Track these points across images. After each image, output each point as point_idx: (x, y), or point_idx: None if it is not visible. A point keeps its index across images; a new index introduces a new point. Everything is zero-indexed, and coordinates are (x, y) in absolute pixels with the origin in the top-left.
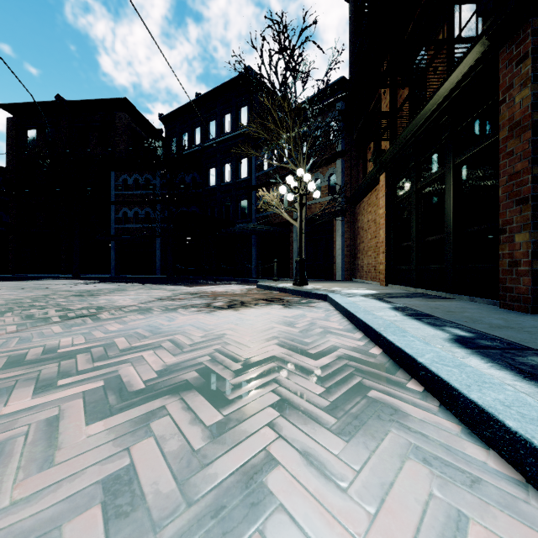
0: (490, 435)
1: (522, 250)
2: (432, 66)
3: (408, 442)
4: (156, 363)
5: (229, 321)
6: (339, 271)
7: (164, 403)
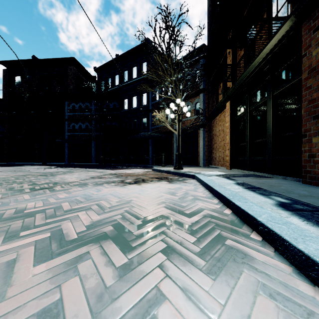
0: (315, 275)
1: (317, 148)
2: (259, 35)
3: (256, 280)
4: (86, 220)
5: (135, 191)
6: (201, 160)
7: (88, 249)
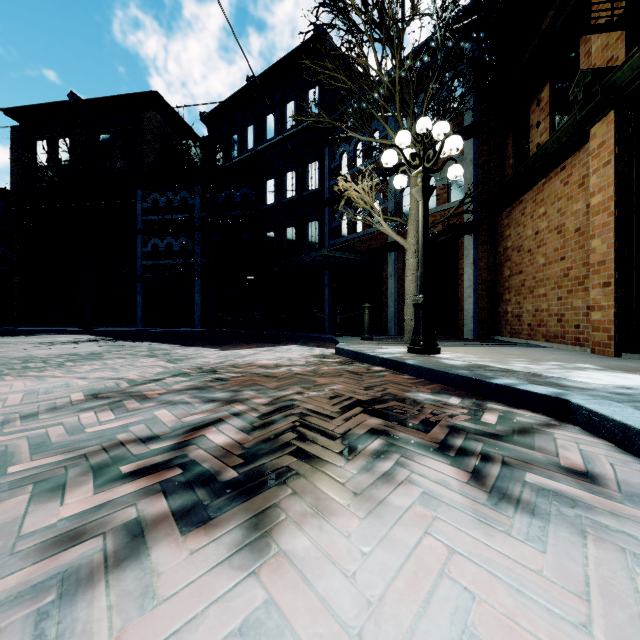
0: None
1: None
2: None
3: None
4: None
5: None
6: (468, 323)
7: None
